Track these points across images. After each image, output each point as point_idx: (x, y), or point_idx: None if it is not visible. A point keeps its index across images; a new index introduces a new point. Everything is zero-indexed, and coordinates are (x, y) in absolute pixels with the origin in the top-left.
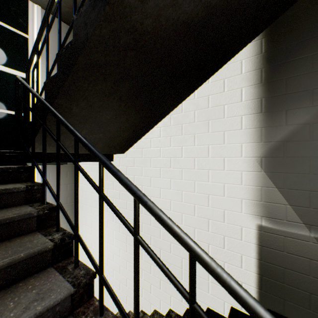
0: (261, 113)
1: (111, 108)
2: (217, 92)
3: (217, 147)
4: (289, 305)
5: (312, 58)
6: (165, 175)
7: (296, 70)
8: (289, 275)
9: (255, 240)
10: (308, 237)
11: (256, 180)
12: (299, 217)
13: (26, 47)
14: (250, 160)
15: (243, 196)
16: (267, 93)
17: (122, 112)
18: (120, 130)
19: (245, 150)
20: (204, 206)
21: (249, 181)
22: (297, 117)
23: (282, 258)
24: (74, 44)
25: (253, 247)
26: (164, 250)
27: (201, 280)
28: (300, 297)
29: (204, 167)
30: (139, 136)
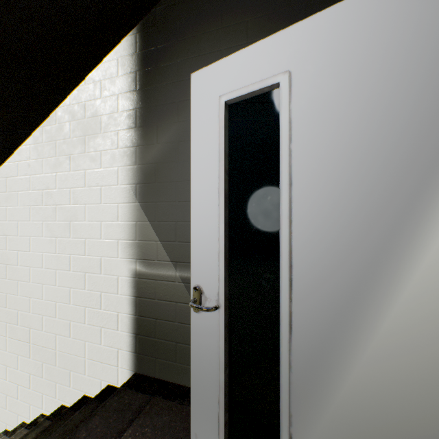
0: (136, 127)
1: None
2: (94, 98)
3: (95, 173)
4: (160, 363)
5: (178, 65)
6: (36, 216)
7: (165, 77)
8: (160, 326)
9: (131, 290)
10: (175, 276)
11: (131, 213)
12: (168, 255)
13: None
14: (126, 189)
15: (119, 235)
16: (141, 103)
17: None
18: None
19: (121, 176)
20: (81, 255)
21: (125, 215)
22: (167, 134)
23: (154, 307)
24: None
25: (129, 300)
26: (35, 328)
27: (78, 360)
28: (169, 350)
29: (81, 201)
30: None
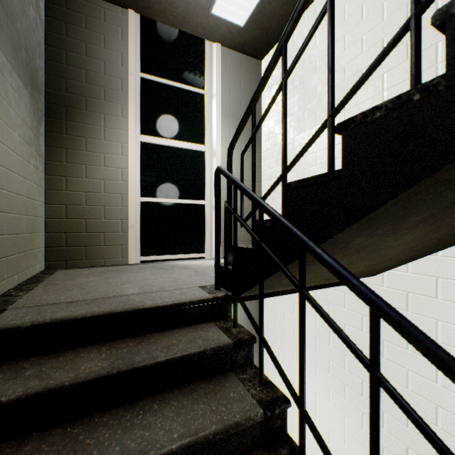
0: None
1: (433, 223)
2: None
3: None
4: None
5: None
6: None
7: None
8: None
9: None
10: None
11: None
12: None
13: (202, 108)
14: None
15: None
16: None
17: (452, 223)
18: (407, 250)
19: None
20: None
21: None
22: None
23: None
24: (450, 89)
25: None
26: None
27: None
28: None
29: None
30: (433, 251)
